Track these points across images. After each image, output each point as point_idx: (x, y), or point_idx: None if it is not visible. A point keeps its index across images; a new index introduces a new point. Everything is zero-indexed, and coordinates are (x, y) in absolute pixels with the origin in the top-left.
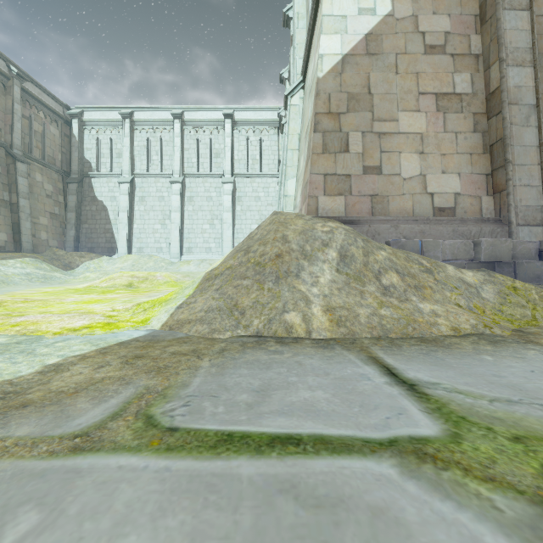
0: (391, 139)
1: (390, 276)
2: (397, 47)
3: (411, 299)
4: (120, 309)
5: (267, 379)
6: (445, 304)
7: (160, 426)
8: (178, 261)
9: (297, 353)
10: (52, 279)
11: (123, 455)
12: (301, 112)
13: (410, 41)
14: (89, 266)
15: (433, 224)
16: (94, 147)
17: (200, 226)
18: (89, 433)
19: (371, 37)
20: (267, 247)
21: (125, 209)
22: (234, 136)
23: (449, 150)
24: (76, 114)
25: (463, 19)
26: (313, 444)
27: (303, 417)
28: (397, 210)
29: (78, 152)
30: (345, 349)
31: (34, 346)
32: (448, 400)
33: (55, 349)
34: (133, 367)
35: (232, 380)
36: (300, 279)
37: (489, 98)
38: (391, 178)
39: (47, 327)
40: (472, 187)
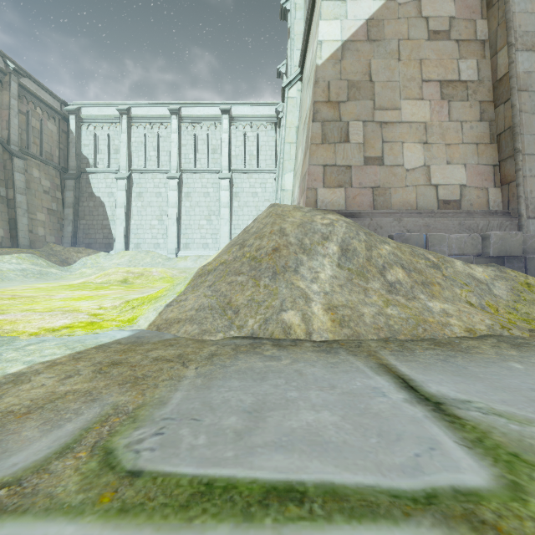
0: (393, 129)
1: (395, 271)
2: (399, 33)
3: (418, 297)
4: (108, 306)
5: (262, 395)
6: (456, 301)
7: (119, 468)
8: (175, 257)
9: (296, 359)
10: (48, 275)
11: (56, 521)
12: (299, 104)
13: (413, 27)
14: (86, 262)
15: (439, 217)
16: (92, 143)
17: (197, 222)
18: (22, 481)
19: (372, 23)
20: (264, 241)
21: (122, 205)
22: (231, 131)
23: (454, 140)
24: (74, 110)
25: (469, 3)
26: (322, 501)
27: (306, 454)
28: (400, 203)
29: (76, 148)
30: (351, 353)
31: (2, 350)
32: (487, 426)
33: (24, 354)
34: (106, 377)
35: (220, 396)
36: (299, 275)
37: (496, 86)
38: (393, 169)
39: (25, 327)
40: (478, 179)
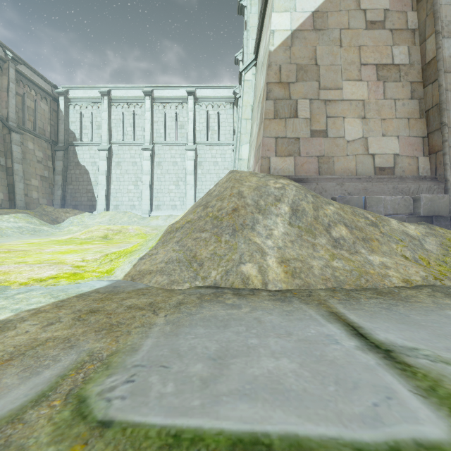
0: (336, 106)
1: (339, 229)
2: (341, 23)
3: (360, 251)
4: (90, 259)
5: (225, 342)
6: (393, 255)
7: (91, 417)
8: (148, 217)
9: (255, 307)
10: (40, 232)
11: None
12: (254, 86)
13: (352, 18)
14: (73, 221)
15: (375, 182)
16: (78, 120)
17: (167, 187)
18: None
19: (317, 14)
20: (224, 202)
21: (103, 173)
22: (196, 110)
23: (388, 115)
24: (63, 92)
25: None
26: None
27: (269, 403)
28: (341, 170)
29: (64, 124)
30: (303, 302)
31: None
32: (437, 374)
33: (13, 302)
34: (84, 324)
35: (187, 343)
36: (255, 232)
37: (425, 68)
38: (336, 141)
39: (16, 278)
40: (409, 149)
